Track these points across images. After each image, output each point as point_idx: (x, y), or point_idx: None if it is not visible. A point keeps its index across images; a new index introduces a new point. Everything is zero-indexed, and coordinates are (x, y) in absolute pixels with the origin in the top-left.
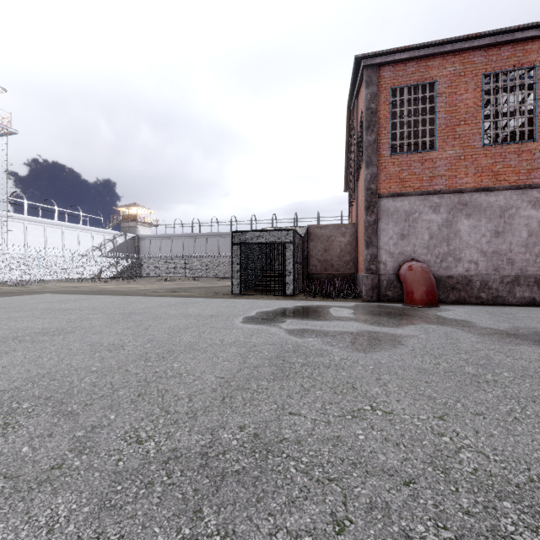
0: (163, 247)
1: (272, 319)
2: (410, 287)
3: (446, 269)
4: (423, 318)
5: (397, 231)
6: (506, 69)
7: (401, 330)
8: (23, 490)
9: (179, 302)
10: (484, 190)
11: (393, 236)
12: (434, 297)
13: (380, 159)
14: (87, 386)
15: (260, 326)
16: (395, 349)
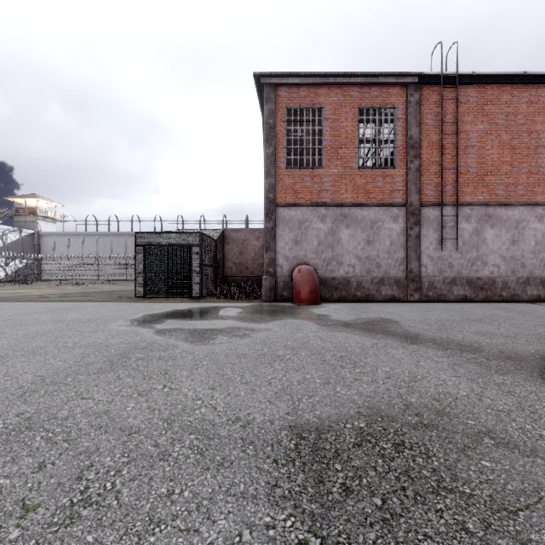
0: (71, 246)
1: (154, 320)
2: (297, 287)
3: (331, 272)
4: (295, 314)
5: (292, 237)
6: (375, 106)
7: (264, 325)
8: None
9: (63, 307)
10: (359, 205)
11: (288, 242)
12: (315, 296)
13: (277, 171)
14: None
15: (133, 327)
16: (239, 341)
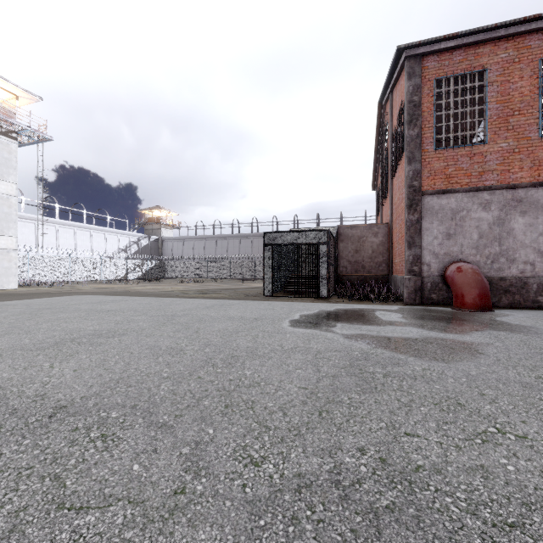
0: (185, 249)
1: (321, 323)
2: (460, 290)
3: (498, 271)
4: (484, 324)
5: (443, 230)
6: None
7: (468, 337)
8: (156, 520)
9: (215, 304)
10: (542, 185)
11: (438, 236)
12: (488, 301)
13: (423, 155)
14: (167, 394)
15: (312, 330)
16: (477, 359)
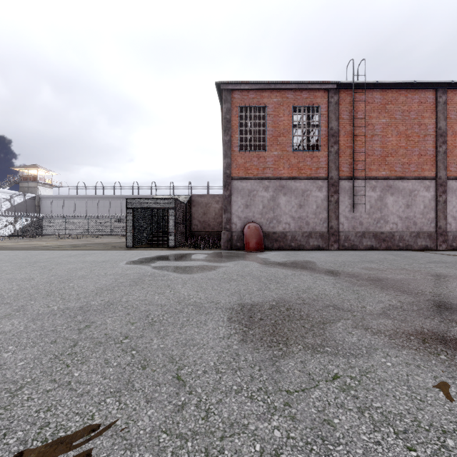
0: (65, 207)
1: (148, 261)
2: (247, 239)
3: (272, 228)
4: (245, 258)
5: (243, 202)
6: (305, 105)
7: (223, 264)
8: None
9: (79, 254)
10: (293, 178)
11: (241, 206)
12: (260, 246)
13: (232, 153)
14: (13, 295)
15: (136, 265)
16: (208, 272)
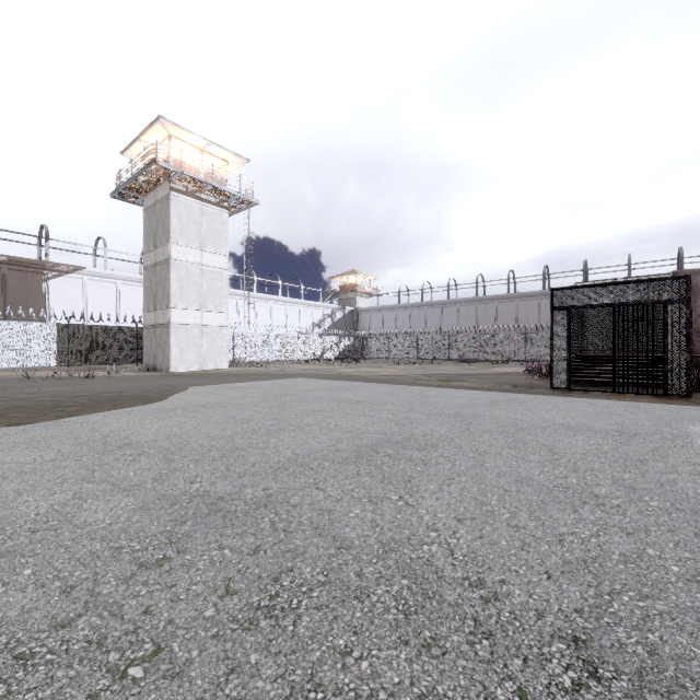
0: (385, 322)
1: None
2: None
3: None
4: None
5: None
6: None
7: None
8: None
9: (493, 399)
10: None
11: None
12: None
13: None
14: None
15: None
16: None
